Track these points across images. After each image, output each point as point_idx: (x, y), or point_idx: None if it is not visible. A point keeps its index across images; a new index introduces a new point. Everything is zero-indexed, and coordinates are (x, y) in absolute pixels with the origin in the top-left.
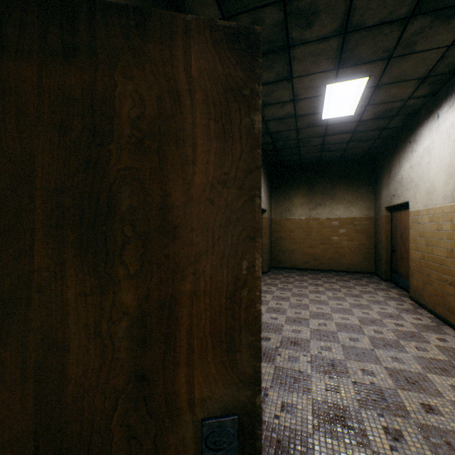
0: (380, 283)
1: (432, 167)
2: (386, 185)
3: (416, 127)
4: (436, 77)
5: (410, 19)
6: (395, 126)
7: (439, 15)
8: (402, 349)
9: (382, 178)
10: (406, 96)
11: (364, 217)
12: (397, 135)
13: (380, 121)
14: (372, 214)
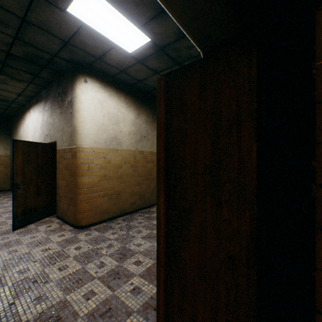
0: (11, 194)
1: (29, 134)
2: (16, 137)
3: (25, 112)
4: (26, 96)
5: (0, 74)
6: (16, 107)
7: (14, 79)
8: (1, 217)
9: (14, 132)
10: (14, 97)
11: (3, 155)
12: (19, 111)
13: (5, 102)
14: (9, 153)
